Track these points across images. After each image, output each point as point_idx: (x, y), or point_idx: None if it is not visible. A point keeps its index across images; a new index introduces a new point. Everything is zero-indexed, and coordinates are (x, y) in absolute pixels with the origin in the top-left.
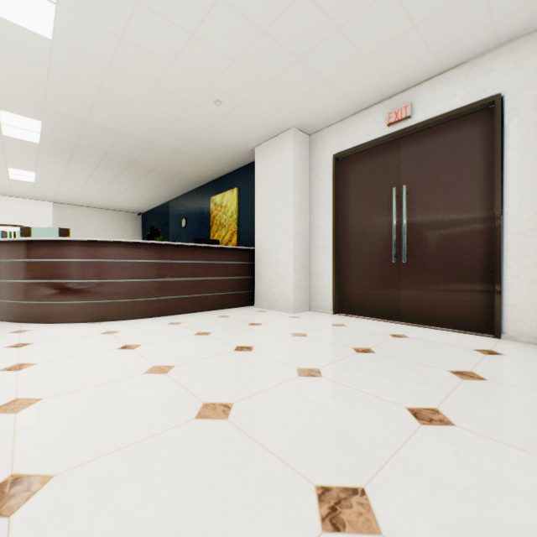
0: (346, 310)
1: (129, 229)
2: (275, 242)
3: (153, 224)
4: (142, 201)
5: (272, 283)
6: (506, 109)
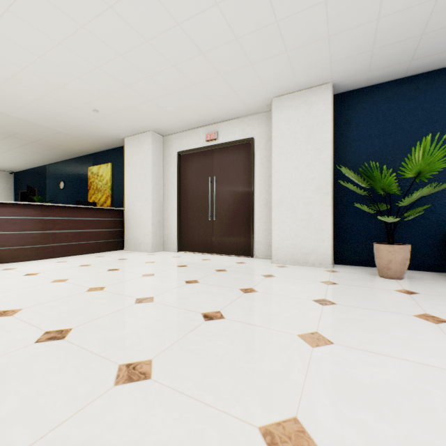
0: (186, 249)
1: (0, 186)
2: (139, 205)
3: (28, 183)
4: (17, 163)
5: (137, 233)
6: (255, 146)
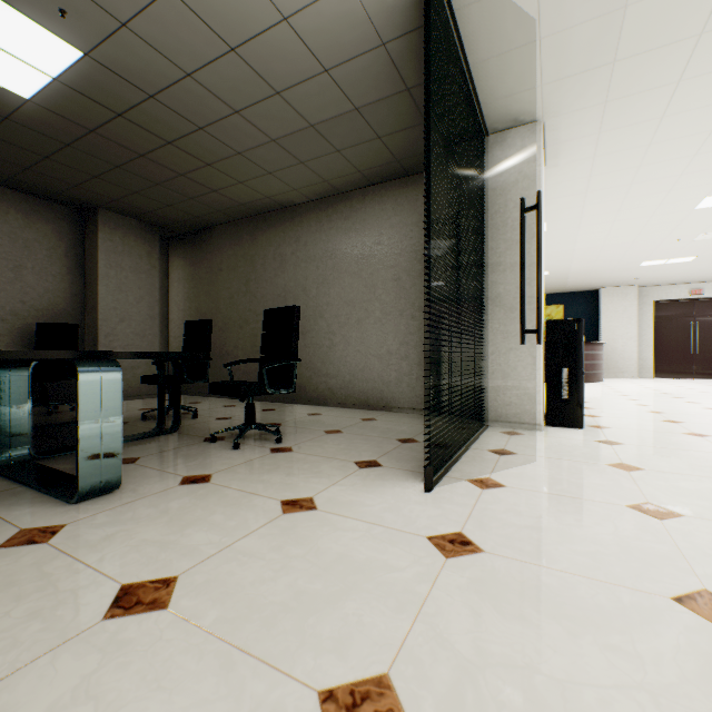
0: (660, 376)
1: None
2: (621, 342)
3: None
4: None
5: (618, 364)
6: None
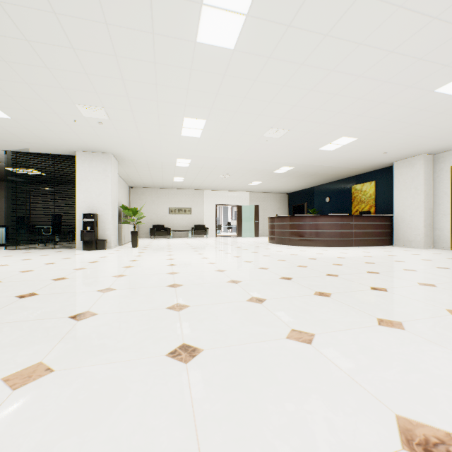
0: None
1: (281, 203)
2: (409, 212)
3: (298, 200)
4: (296, 188)
5: (406, 233)
6: None
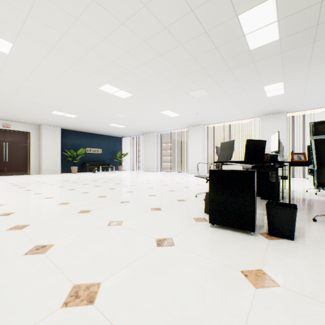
0: None
1: None
2: None
3: None
4: None
5: None
6: (31, 135)
